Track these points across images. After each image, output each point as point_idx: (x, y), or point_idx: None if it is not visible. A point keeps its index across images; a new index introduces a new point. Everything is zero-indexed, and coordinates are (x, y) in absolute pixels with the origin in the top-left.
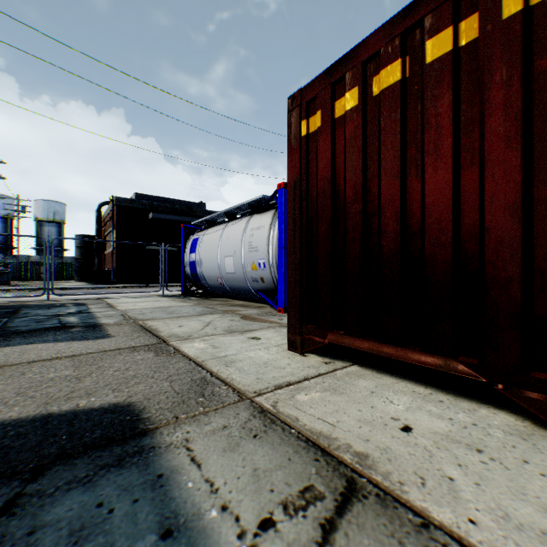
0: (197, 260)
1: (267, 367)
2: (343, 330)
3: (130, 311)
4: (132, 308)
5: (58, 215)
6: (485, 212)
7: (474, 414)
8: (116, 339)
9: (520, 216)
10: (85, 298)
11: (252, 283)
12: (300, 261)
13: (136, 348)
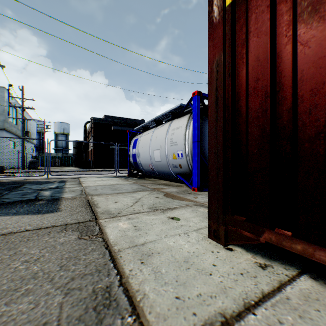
0: (136, 153)
1: (188, 268)
2: (289, 230)
3: (88, 187)
4: (91, 185)
5: (65, 130)
6: None
7: None
8: (60, 214)
9: None
10: (68, 177)
11: (173, 168)
12: (223, 145)
13: (68, 226)
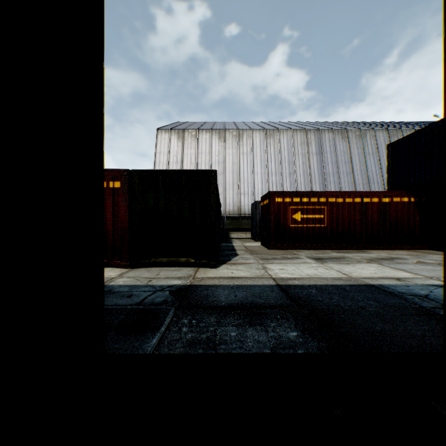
0: None
1: None
2: None
3: None
4: None
5: None
6: (107, 225)
7: (105, 269)
8: None
9: (113, 227)
10: None
11: None
12: None
13: None
